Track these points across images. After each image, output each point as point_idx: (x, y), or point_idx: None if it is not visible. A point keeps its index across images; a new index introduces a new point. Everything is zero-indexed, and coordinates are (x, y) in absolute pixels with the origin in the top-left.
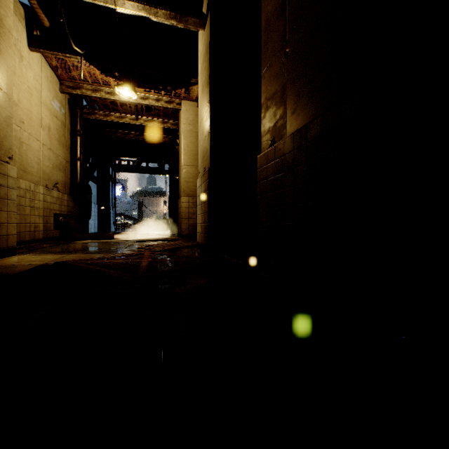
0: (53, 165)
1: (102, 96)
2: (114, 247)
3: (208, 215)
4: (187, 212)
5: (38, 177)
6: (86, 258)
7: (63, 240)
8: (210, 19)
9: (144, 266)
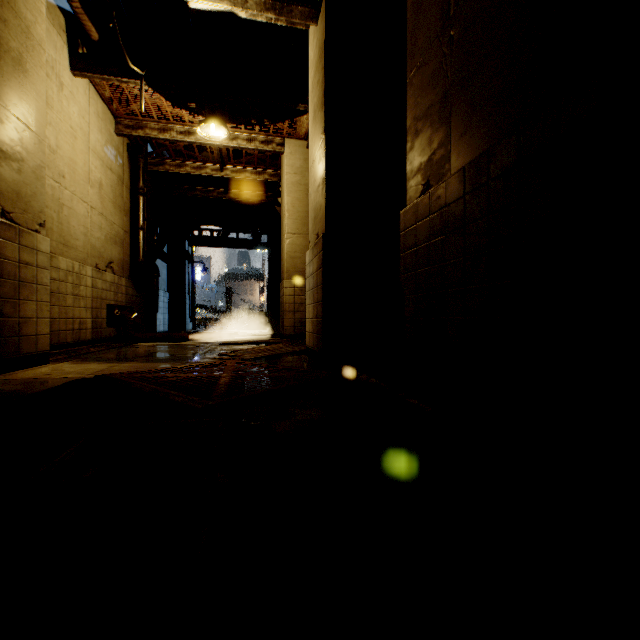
0: (106, 236)
1: (173, 137)
2: (187, 352)
3: (322, 305)
4: (292, 301)
5: (84, 253)
6: (142, 370)
7: (120, 342)
8: (325, 5)
9: (222, 384)
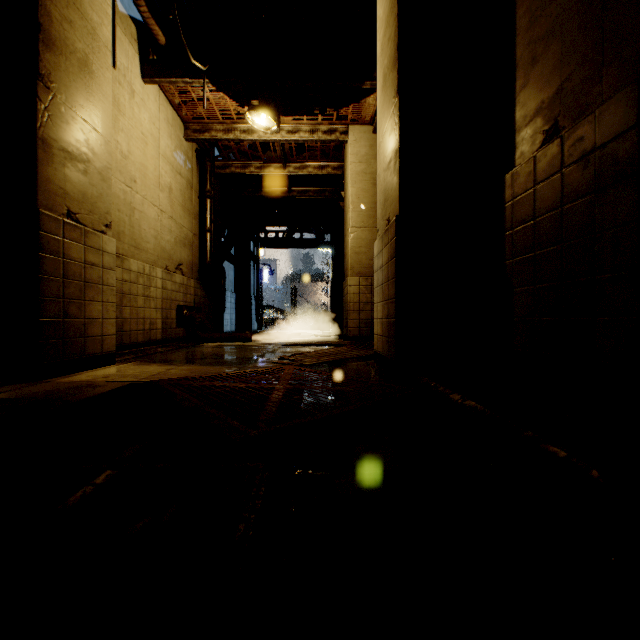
0: (176, 239)
1: (237, 137)
2: (247, 354)
3: (394, 302)
4: (357, 300)
5: (155, 255)
6: (192, 376)
7: (188, 341)
8: None
9: (274, 401)
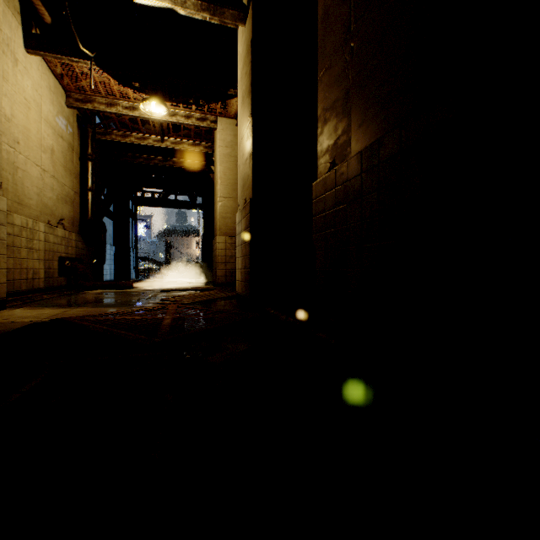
0: (58, 196)
1: (119, 111)
2: (132, 298)
3: (249, 258)
4: (224, 255)
5: (37, 211)
6: (93, 314)
7: (70, 289)
8: (252, 10)
9: (166, 324)
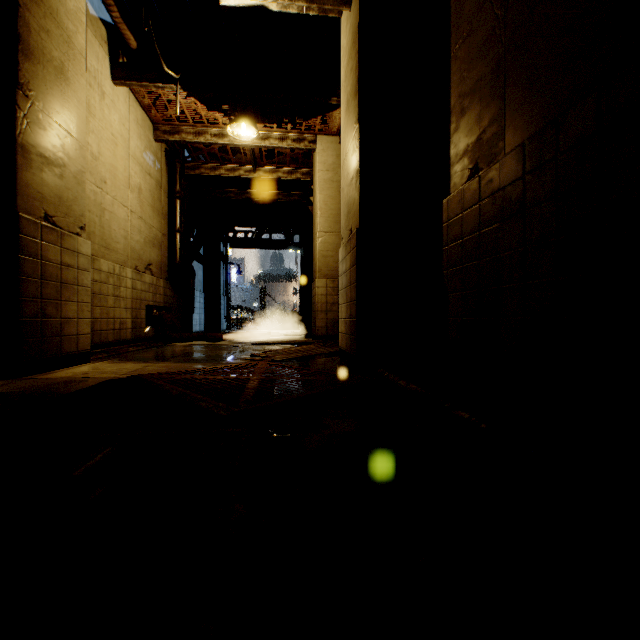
0: (145, 239)
1: (207, 140)
2: (219, 353)
3: (355, 304)
4: (324, 301)
5: (125, 255)
6: (172, 371)
7: (158, 341)
8: None
9: (250, 388)
